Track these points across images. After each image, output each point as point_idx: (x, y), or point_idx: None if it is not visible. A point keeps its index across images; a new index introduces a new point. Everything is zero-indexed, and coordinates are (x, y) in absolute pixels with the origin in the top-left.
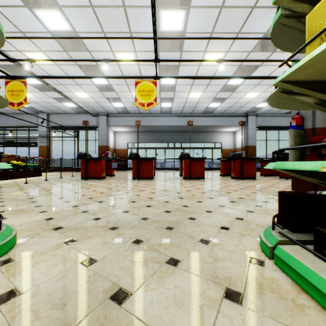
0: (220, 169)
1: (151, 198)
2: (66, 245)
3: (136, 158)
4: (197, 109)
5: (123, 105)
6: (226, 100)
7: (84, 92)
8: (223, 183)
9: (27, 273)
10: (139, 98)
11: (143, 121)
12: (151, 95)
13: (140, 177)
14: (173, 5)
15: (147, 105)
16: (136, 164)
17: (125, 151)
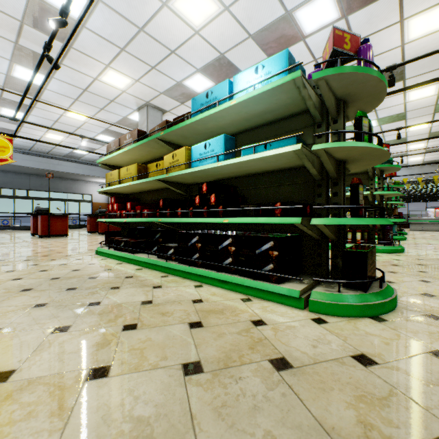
0: (88, 226)
1: (12, 250)
2: None
3: None
4: (57, 151)
5: None
6: (97, 150)
7: None
8: (88, 238)
9: None
10: None
11: None
12: (6, 151)
13: None
14: (33, 68)
15: (1, 161)
16: None
17: None
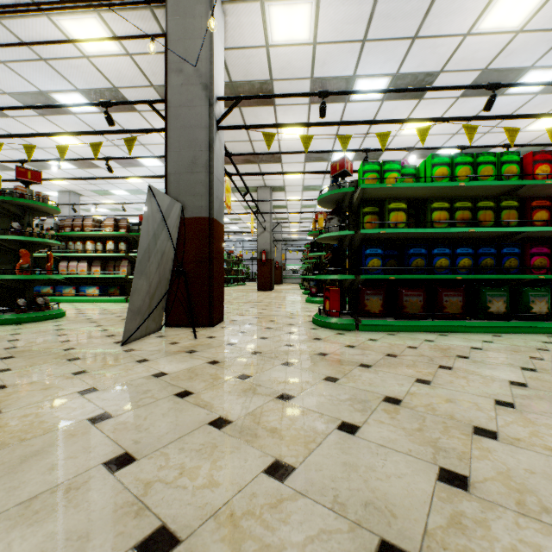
0: None
1: None
2: None
3: None
4: None
5: None
6: None
7: None
8: None
9: None
10: None
11: None
12: None
13: None
14: None
15: None
16: None
17: None
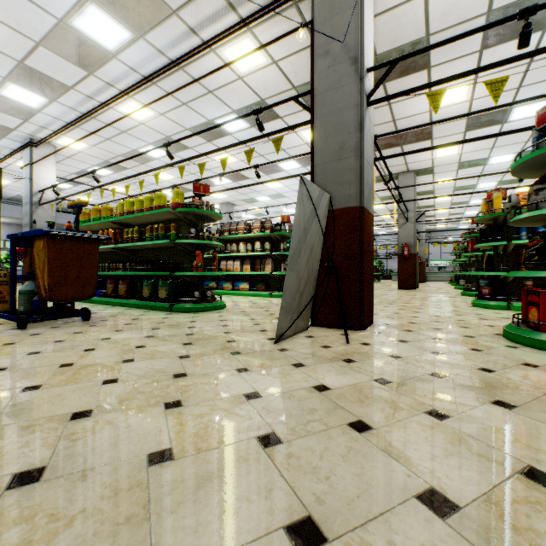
0: None
1: None
2: None
3: None
4: None
5: None
6: None
7: (10, 181)
8: None
9: None
10: None
11: None
12: None
13: None
14: None
15: None
16: None
17: None
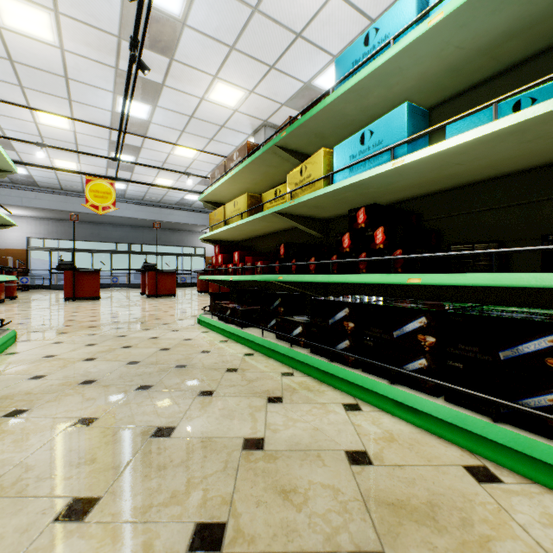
0: (198, 285)
1: (112, 313)
2: (63, 334)
3: (71, 269)
4: (168, 199)
5: (26, 172)
6: None
7: None
8: (196, 299)
9: (55, 340)
10: (91, 199)
11: (70, 203)
12: (108, 198)
13: (78, 297)
14: (136, 98)
15: (103, 209)
16: (71, 278)
17: (22, 254)
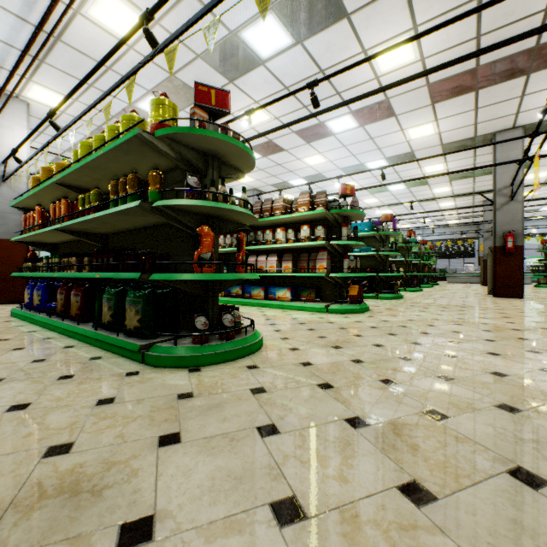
0: None
1: None
2: None
3: None
4: None
5: None
6: None
7: None
8: None
9: None
10: None
11: None
12: None
13: None
14: None
15: None
16: None
17: None
